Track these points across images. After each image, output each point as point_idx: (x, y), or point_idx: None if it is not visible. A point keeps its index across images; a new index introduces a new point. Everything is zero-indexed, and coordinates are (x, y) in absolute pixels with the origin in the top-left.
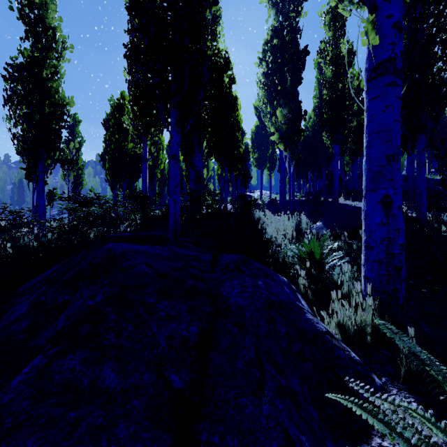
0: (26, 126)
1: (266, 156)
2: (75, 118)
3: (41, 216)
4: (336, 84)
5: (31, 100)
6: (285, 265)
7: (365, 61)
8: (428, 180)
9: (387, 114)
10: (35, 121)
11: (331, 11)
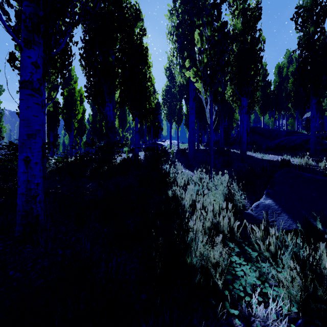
0: None
1: (175, 111)
2: None
3: None
4: (245, 37)
5: None
6: None
7: None
8: (304, 135)
9: None
10: None
11: None
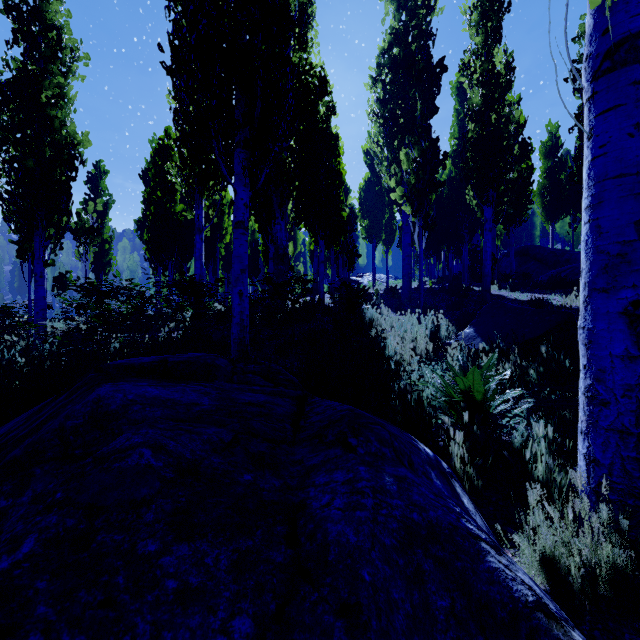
0: (15, 176)
1: (381, 223)
2: (100, 167)
3: (39, 314)
4: (488, 116)
5: (21, 137)
6: (423, 413)
7: (587, 42)
8: None
9: (637, 140)
10: (28, 169)
11: (480, 5)
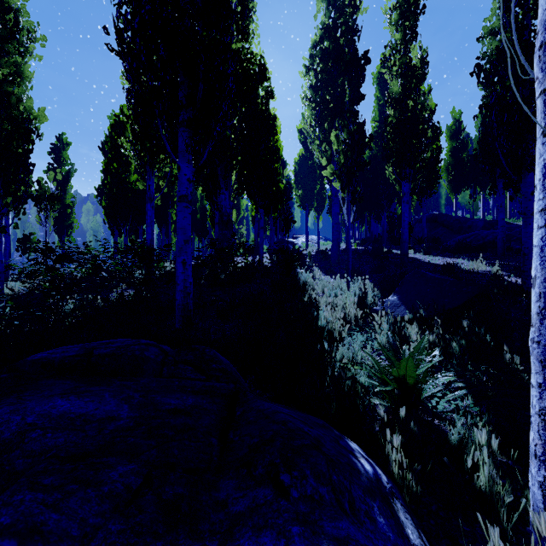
0: None
1: (313, 193)
2: (63, 139)
3: None
4: (406, 103)
5: None
6: (356, 399)
7: (541, 28)
8: (513, 226)
9: None
10: None
11: (399, 6)
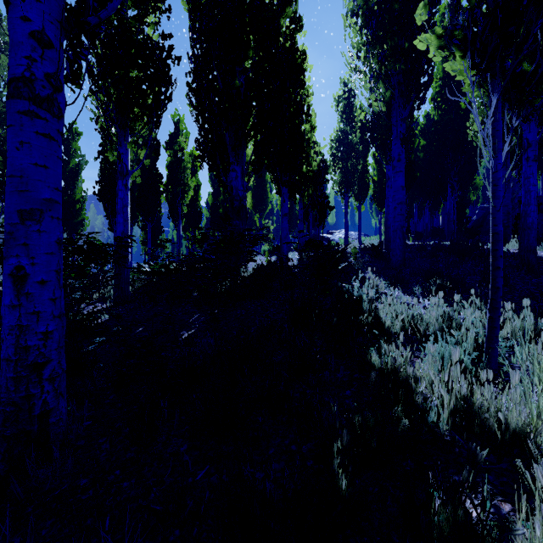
0: None
1: (354, 175)
2: (72, 129)
3: None
4: None
5: None
6: None
7: None
8: None
9: None
10: None
11: None
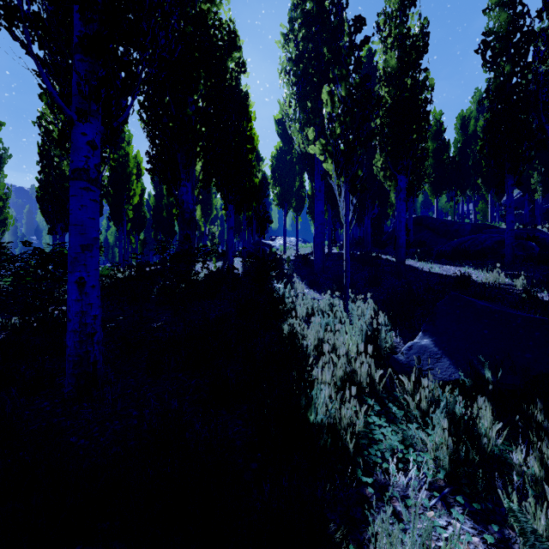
0: None
1: (292, 190)
2: None
3: None
4: (404, 81)
5: None
6: None
7: None
8: (500, 231)
9: None
10: None
11: None
